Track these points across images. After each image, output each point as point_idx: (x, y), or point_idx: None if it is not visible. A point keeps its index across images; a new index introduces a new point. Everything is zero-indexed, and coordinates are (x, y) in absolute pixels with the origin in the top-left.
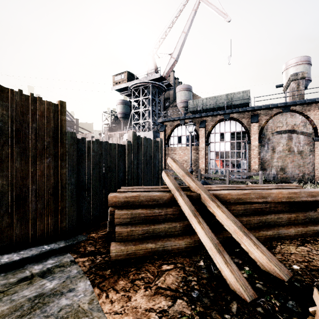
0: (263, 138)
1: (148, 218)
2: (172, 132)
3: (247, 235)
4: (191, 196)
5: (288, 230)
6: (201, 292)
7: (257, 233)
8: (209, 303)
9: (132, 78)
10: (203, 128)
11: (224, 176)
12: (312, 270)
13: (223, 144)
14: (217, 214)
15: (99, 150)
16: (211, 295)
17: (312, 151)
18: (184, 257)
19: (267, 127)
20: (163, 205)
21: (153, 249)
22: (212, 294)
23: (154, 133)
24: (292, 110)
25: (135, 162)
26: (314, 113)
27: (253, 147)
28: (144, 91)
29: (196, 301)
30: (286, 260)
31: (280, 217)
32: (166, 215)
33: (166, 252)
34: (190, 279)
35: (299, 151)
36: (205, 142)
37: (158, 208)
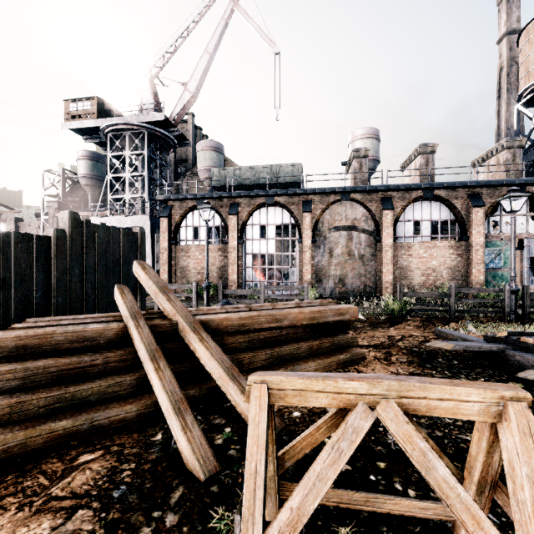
0: (319, 236)
1: (67, 374)
2: (184, 219)
3: (236, 378)
4: (161, 326)
5: (306, 364)
6: (131, 487)
7: None
8: (136, 501)
9: (110, 113)
10: (235, 216)
11: (257, 293)
12: (314, 415)
13: (265, 243)
14: (199, 352)
15: None
16: (146, 487)
17: (374, 255)
18: (132, 432)
19: (323, 220)
20: (108, 347)
21: (69, 429)
22: (149, 485)
23: (153, 220)
24: (353, 198)
25: (77, 270)
26: (376, 205)
27: (306, 248)
28: (134, 141)
29: (113, 504)
30: (289, 407)
31: (299, 347)
32: (107, 363)
33: (98, 430)
34: (123, 468)
35: (360, 256)
36: (238, 238)
37: (93, 353)
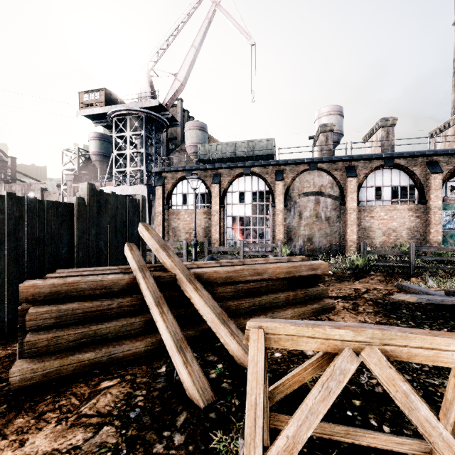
0: (290, 201)
1: (90, 315)
2: (175, 187)
3: (226, 323)
4: (163, 277)
5: (284, 312)
6: (144, 410)
7: (247, 320)
8: (149, 421)
9: (115, 101)
10: (217, 185)
11: (237, 249)
12: (293, 356)
13: (243, 207)
14: (194, 299)
15: (16, 211)
16: (156, 411)
17: (339, 217)
18: (141, 365)
19: (293, 187)
20: (121, 294)
21: (92, 360)
22: (158, 409)
23: (150, 188)
24: (320, 168)
25: (93, 230)
26: (341, 173)
27: (278, 211)
28: (134, 123)
29: (131, 423)
30: (271, 349)
31: (277, 297)
32: (121, 307)
33: (115, 362)
34: (137, 394)
35: (326, 218)
36: (220, 203)
37: (109, 298)
